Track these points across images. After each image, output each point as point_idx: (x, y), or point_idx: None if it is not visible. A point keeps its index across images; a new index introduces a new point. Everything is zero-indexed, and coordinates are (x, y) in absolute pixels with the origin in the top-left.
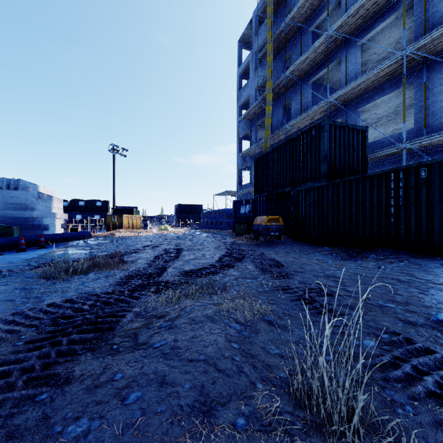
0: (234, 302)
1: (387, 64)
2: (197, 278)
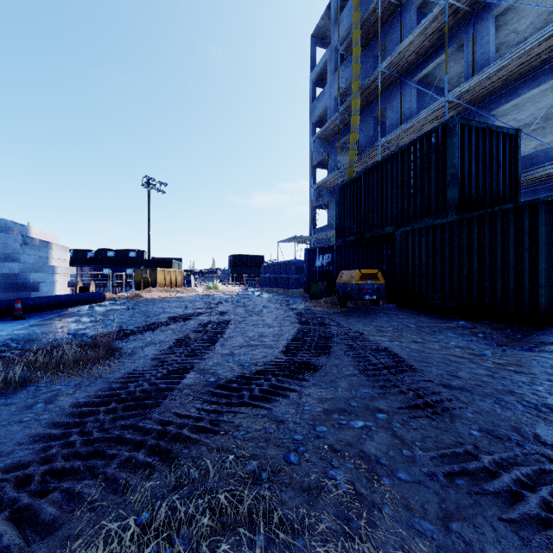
0: None
1: (551, 32)
2: (239, 411)
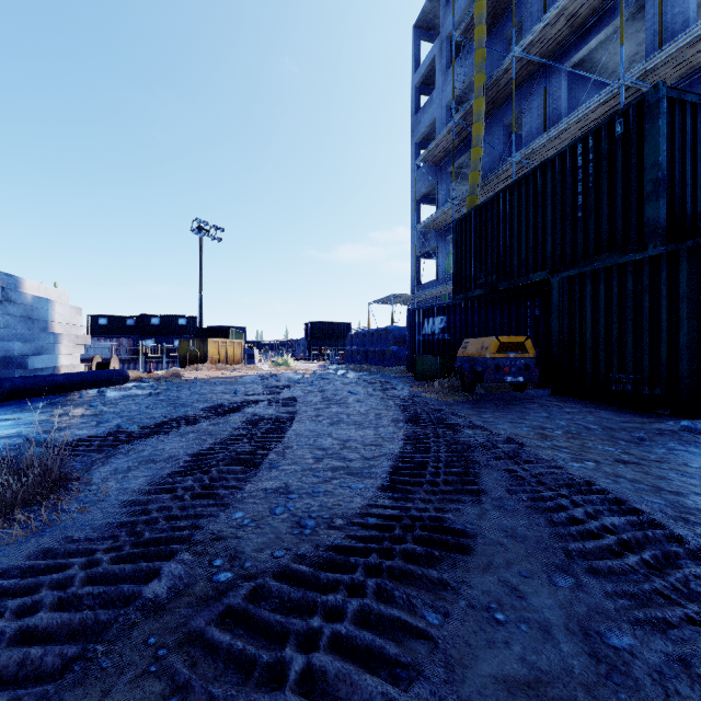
0: None
1: None
2: None
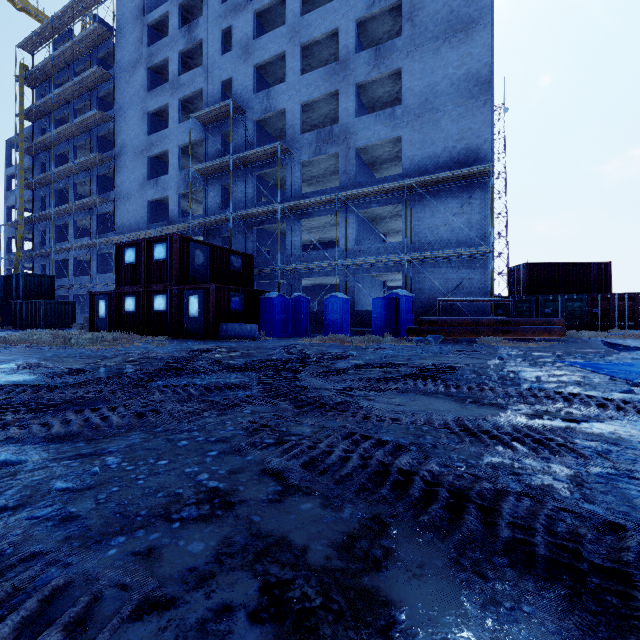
0: None
1: (70, 246)
2: None
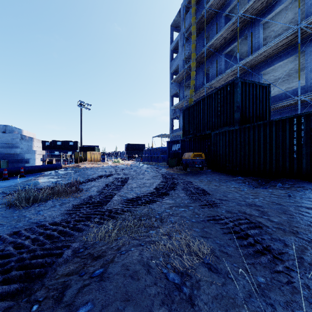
0: (171, 239)
1: (285, 36)
2: (137, 206)
